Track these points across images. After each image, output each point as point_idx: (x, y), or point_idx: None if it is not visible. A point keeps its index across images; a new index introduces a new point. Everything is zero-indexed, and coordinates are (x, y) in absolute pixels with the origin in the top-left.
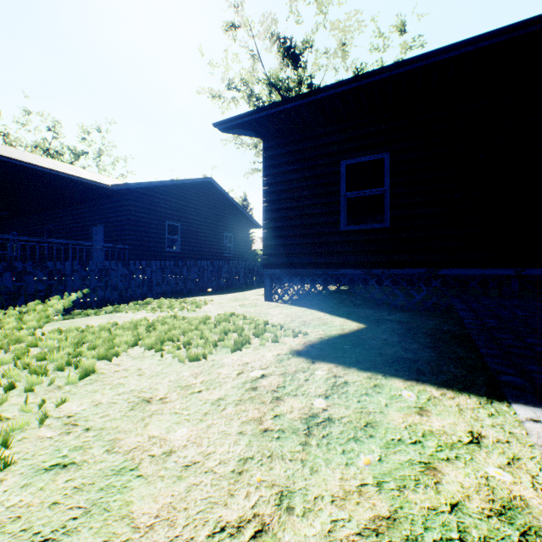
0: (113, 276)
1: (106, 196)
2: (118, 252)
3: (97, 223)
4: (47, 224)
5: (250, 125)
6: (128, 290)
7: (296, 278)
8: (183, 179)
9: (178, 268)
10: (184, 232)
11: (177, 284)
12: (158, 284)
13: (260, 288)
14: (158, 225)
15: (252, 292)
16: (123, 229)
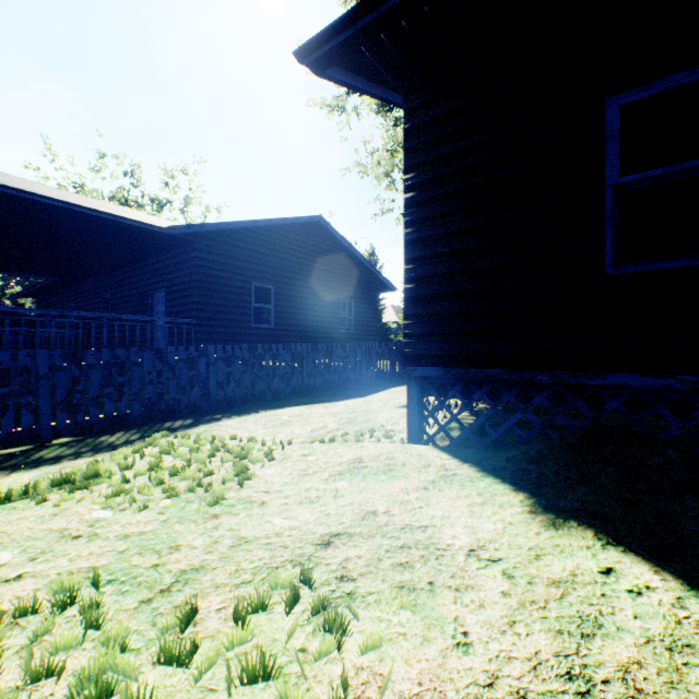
0: (133, 375)
1: (166, 248)
2: (182, 330)
3: (158, 288)
4: (104, 292)
5: (375, 49)
6: (163, 397)
7: (480, 387)
8: (277, 219)
9: (256, 356)
10: (279, 298)
11: (254, 384)
12: (220, 386)
13: (394, 386)
14: (241, 288)
15: (382, 398)
16: (188, 294)
